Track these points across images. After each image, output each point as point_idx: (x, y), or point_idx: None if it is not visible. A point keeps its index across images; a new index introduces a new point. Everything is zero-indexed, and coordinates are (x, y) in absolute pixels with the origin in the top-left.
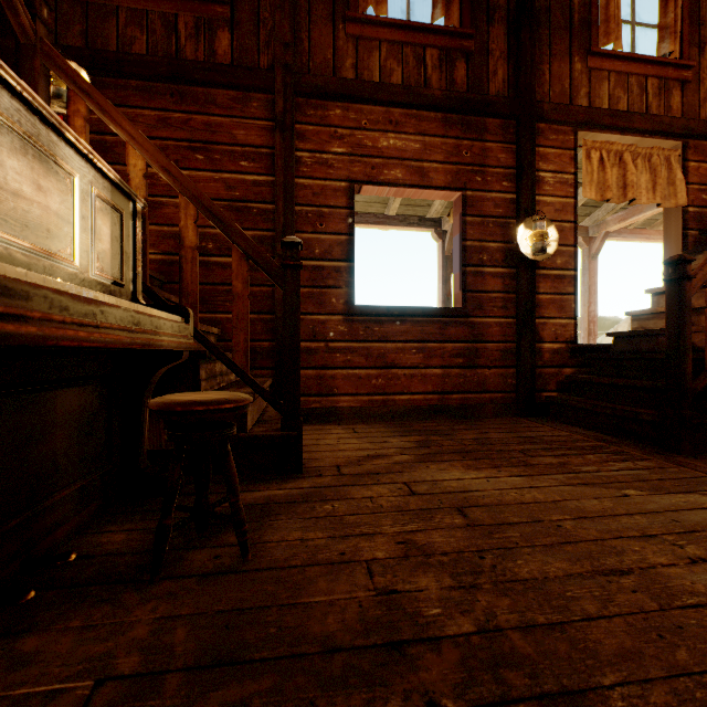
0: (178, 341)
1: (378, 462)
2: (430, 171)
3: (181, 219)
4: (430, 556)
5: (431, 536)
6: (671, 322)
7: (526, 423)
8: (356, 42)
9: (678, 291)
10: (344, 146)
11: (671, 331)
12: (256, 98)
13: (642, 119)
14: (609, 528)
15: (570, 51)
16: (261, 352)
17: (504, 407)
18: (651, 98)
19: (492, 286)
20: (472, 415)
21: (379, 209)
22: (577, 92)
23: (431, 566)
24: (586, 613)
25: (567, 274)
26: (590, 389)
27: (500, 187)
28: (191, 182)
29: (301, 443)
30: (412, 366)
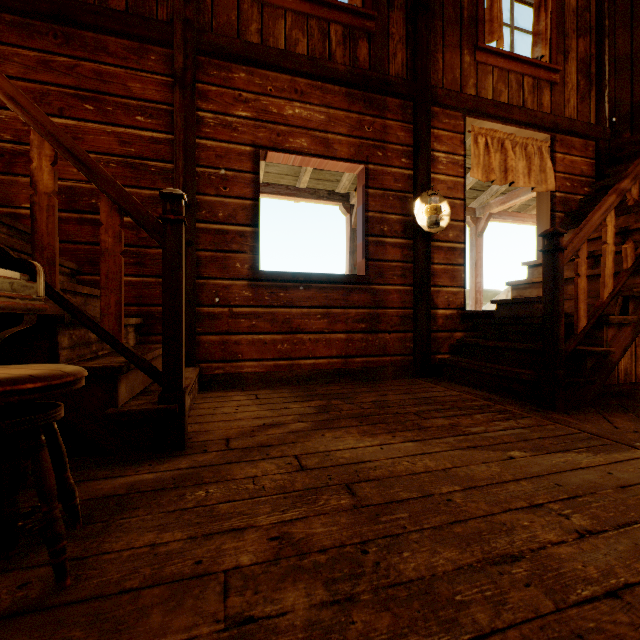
0: (7, 302)
1: (272, 432)
2: (334, 143)
3: (33, 159)
4: (305, 555)
5: (311, 525)
6: (546, 289)
7: (422, 384)
8: (261, 8)
9: (553, 261)
10: (248, 110)
11: (546, 298)
12: (154, 51)
13: (520, 112)
14: (498, 499)
15: (460, 44)
16: (159, 318)
17: (403, 369)
18: (527, 95)
19: (392, 256)
20: (374, 378)
21: (291, 181)
22: (466, 82)
23: (304, 571)
24: (477, 627)
25: (458, 247)
26: (477, 351)
27: (400, 163)
28: (46, 117)
29: (183, 417)
30: (317, 331)
